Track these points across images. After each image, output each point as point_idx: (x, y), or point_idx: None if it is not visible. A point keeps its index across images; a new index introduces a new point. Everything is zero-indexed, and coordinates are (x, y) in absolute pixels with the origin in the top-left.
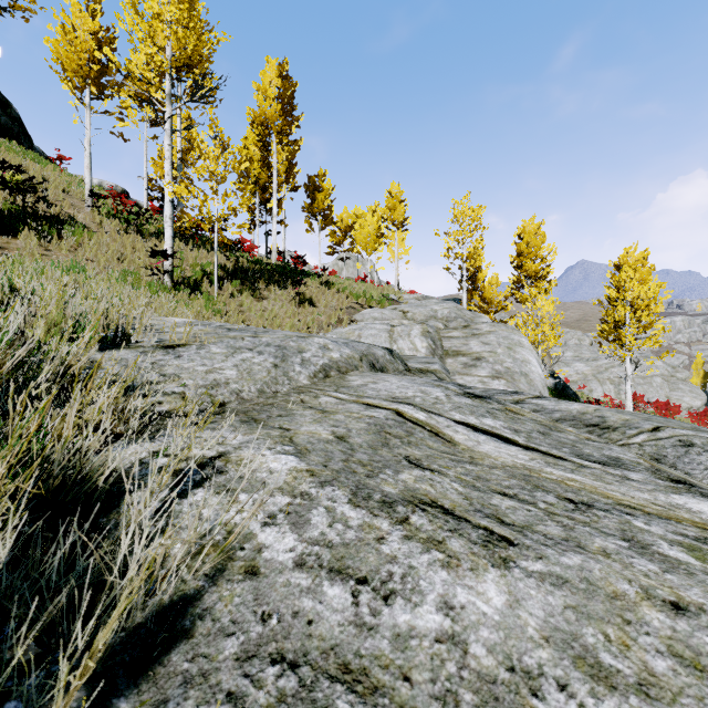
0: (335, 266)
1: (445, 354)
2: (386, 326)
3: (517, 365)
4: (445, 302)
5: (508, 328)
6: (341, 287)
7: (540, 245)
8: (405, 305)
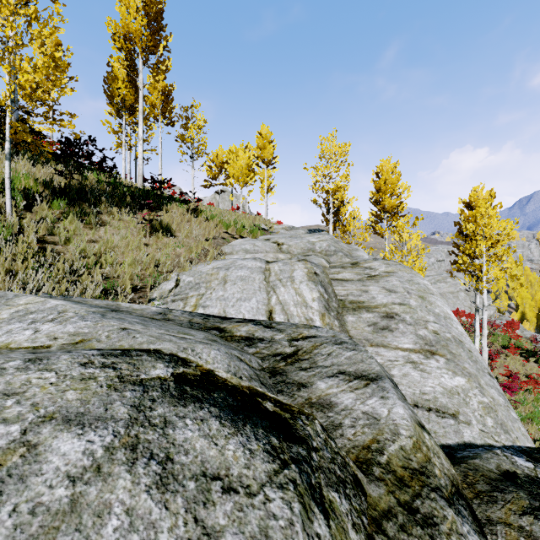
0: (213, 199)
1: (341, 307)
2: (260, 263)
3: (444, 326)
4: (320, 233)
5: (404, 266)
6: (210, 214)
7: (397, 182)
8: (278, 236)
